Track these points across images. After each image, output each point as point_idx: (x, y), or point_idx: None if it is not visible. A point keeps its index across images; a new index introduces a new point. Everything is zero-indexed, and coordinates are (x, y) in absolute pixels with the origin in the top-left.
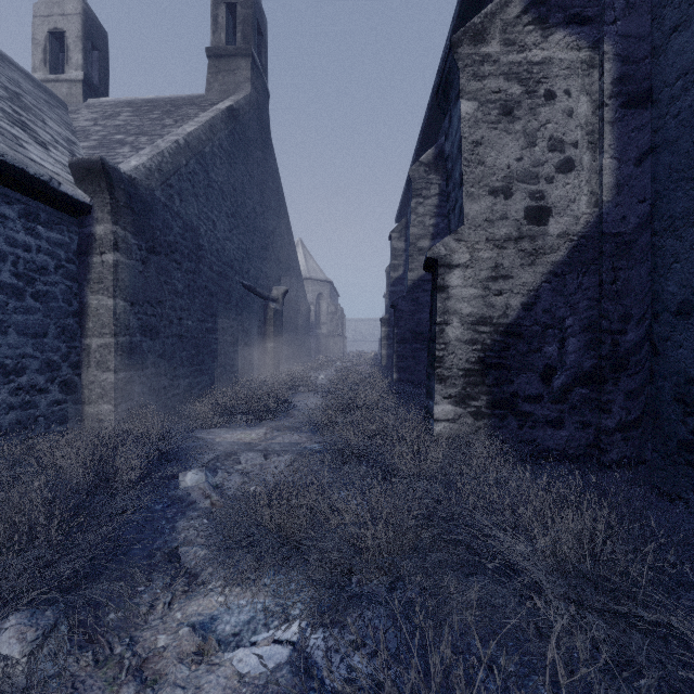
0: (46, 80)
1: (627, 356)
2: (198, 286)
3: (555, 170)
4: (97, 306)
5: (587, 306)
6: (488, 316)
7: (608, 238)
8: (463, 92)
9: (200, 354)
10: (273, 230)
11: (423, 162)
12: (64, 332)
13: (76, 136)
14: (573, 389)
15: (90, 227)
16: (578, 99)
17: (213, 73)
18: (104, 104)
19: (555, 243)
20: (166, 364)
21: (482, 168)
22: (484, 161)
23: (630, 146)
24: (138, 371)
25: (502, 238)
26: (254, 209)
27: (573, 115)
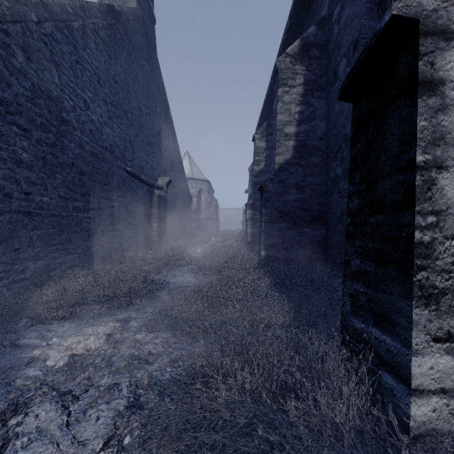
0: None
1: None
2: (61, 162)
3: None
4: None
5: None
6: None
7: None
8: None
9: (63, 232)
10: (159, 131)
11: (289, 53)
12: None
13: None
14: None
15: None
16: None
17: None
18: None
19: None
20: None
21: None
22: None
23: None
24: None
25: None
26: (139, 108)
27: None
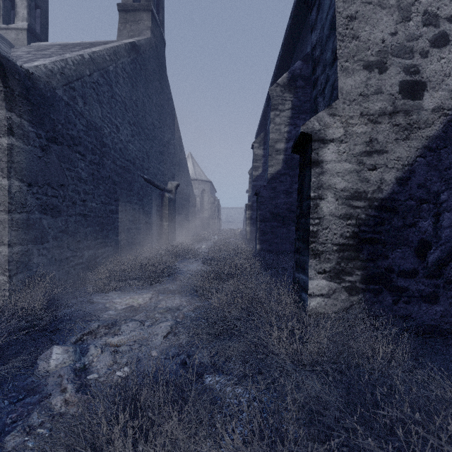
0: None
1: None
2: (102, 176)
3: (430, 45)
4: None
5: None
6: (362, 190)
7: None
8: None
9: (104, 229)
10: (168, 141)
11: (279, 83)
12: None
13: None
14: (447, 264)
15: None
16: None
17: (122, 23)
18: (42, 45)
19: (430, 117)
20: (69, 238)
21: (356, 42)
22: (358, 35)
23: None
24: (37, 244)
25: (376, 112)
26: (153, 123)
27: None
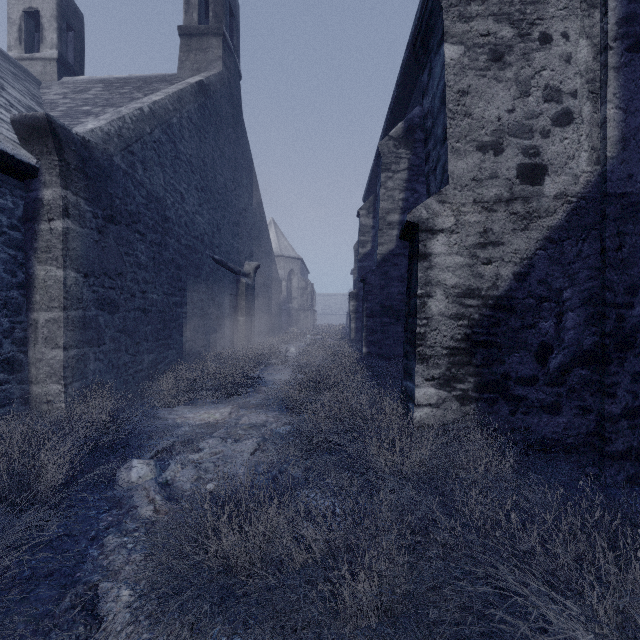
0: (20, 58)
1: (634, 332)
2: (165, 259)
3: (551, 123)
4: (44, 277)
5: (587, 276)
6: (476, 287)
7: (613, 198)
8: (447, 35)
9: (166, 328)
10: (245, 207)
11: (392, 136)
12: (6, 305)
13: (42, 107)
14: (571, 370)
15: (37, 191)
16: (577, 42)
17: (185, 51)
18: (78, 82)
19: (551, 205)
20: (127, 340)
21: (468, 121)
22: (471, 112)
23: (637, 95)
24: (93, 347)
25: (492, 199)
26: (225, 185)
27: (571, 61)
